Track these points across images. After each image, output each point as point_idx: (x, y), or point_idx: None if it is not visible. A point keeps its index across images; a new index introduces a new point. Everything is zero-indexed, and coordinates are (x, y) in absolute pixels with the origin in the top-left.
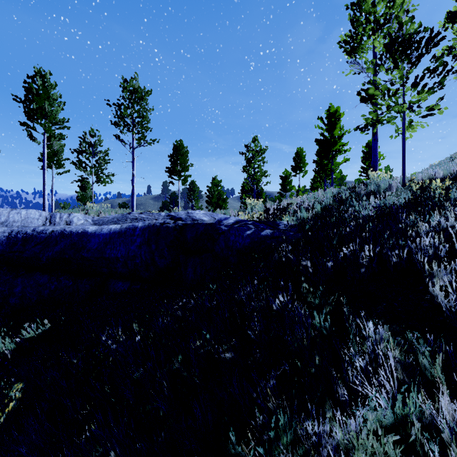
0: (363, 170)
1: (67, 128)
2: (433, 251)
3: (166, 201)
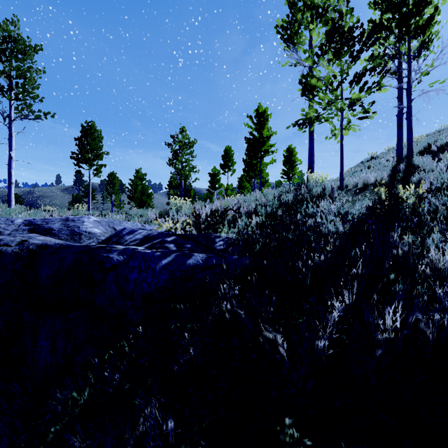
0: (285, 172)
1: None
2: None
3: (78, 194)
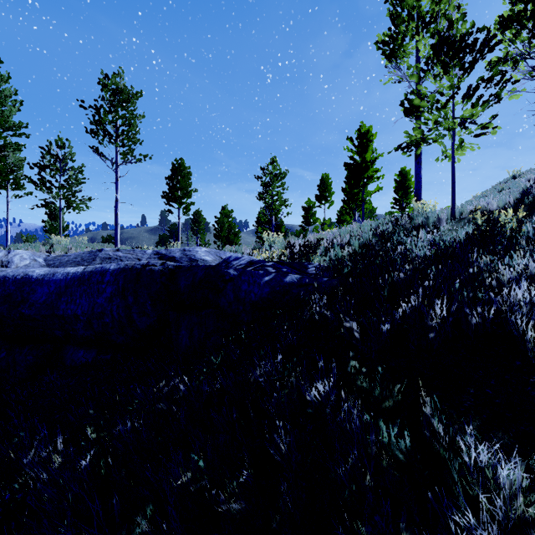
0: (396, 201)
1: (26, 136)
2: (528, 308)
3: (165, 235)
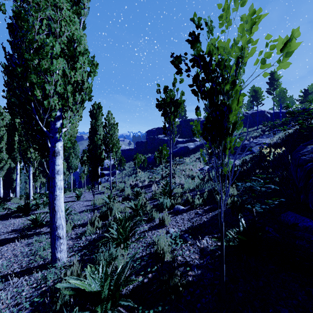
0: None
1: None
2: None
3: None
